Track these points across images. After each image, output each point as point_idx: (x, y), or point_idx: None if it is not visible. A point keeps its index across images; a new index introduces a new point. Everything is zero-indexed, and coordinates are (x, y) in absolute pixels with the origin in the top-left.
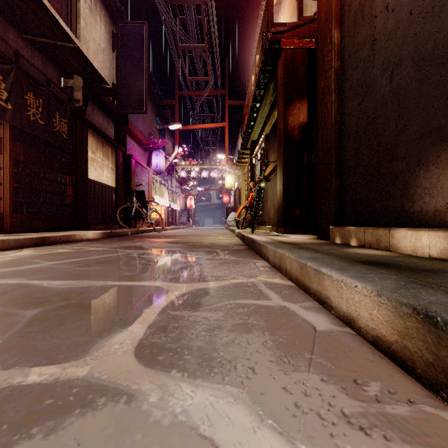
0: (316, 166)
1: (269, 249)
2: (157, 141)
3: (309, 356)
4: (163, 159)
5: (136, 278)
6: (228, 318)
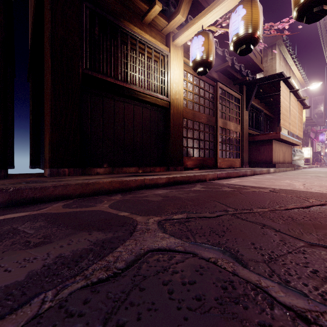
0: None
1: None
2: (321, 129)
3: None
4: (325, 136)
5: None
6: None
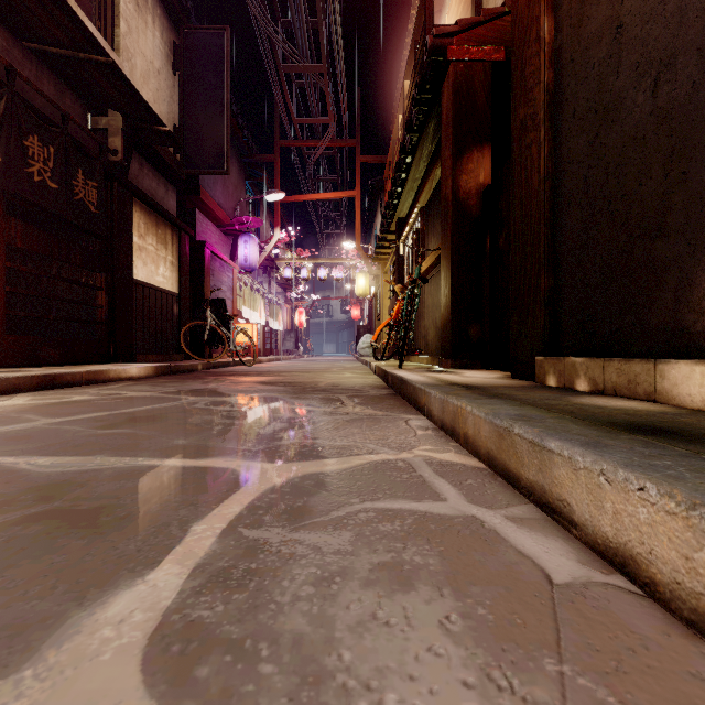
0: (508, 256)
1: (433, 397)
2: (245, 219)
3: (556, 667)
4: (256, 249)
5: (193, 452)
6: (362, 547)
